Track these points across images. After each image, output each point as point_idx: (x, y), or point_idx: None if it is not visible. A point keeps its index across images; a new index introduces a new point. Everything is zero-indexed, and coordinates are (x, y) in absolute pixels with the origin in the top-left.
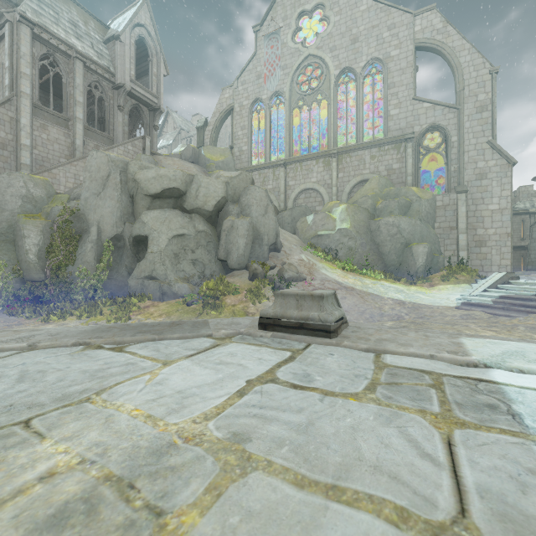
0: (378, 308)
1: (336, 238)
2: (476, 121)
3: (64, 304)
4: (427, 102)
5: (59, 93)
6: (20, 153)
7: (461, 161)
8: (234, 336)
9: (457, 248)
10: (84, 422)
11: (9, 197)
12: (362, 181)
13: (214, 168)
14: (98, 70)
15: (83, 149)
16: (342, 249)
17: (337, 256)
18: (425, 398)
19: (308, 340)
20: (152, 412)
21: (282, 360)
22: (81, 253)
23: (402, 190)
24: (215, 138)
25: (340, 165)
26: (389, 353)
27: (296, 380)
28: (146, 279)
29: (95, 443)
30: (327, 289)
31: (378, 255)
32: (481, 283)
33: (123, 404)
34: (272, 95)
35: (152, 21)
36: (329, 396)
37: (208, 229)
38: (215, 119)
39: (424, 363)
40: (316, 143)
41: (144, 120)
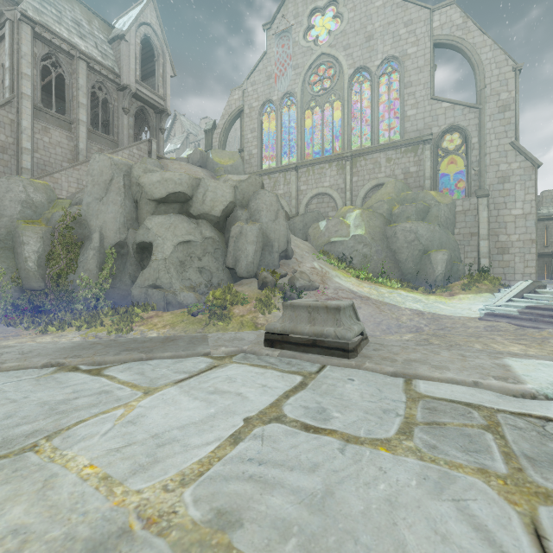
0: (395, 319)
1: (350, 245)
2: (498, 121)
3: (64, 314)
4: (446, 102)
5: (63, 95)
6: (21, 157)
7: (483, 163)
8: (236, 354)
9: (478, 255)
10: (13, 487)
11: (8, 202)
12: (377, 185)
13: (223, 173)
14: (102, 71)
15: (86, 153)
16: (356, 256)
17: (352, 264)
18: (481, 448)
19: (322, 360)
20: (111, 470)
21: (291, 388)
22: (83, 260)
23: (420, 194)
24: (224, 141)
25: (354, 168)
26: (422, 378)
27: (307, 418)
28: (150, 288)
29: (14, 528)
30: (341, 298)
31: (395, 262)
32: (506, 292)
33: (75, 457)
34: (283, 95)
35: (158, 20)
36: (352, 444)
37: (216, 235)
38: (224, 121)
39: (467, 393)
40: (329, 147)
41: (150, 122)
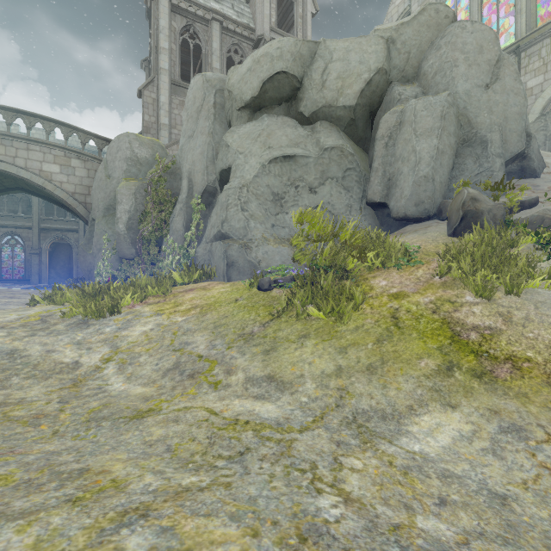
0: None
1: None
2: None
3: None
4: None
5: None
6: (160, 134)
7: None
8: None
9: None
10: None
11: (118, 162)
12: None
13: None
14: (236, 30)
15: None
16: None
17: None
18: None
19: None
20: None
21: None
22: (172, 220)
23: None
24: None
25: None
26: None
27: None
28: (215, 240)
29: None
30: None
31: None
32: None
33: None
34: None
35: None
36: None
37: (347, 143)
38: None
39: None
40: None
41: None
